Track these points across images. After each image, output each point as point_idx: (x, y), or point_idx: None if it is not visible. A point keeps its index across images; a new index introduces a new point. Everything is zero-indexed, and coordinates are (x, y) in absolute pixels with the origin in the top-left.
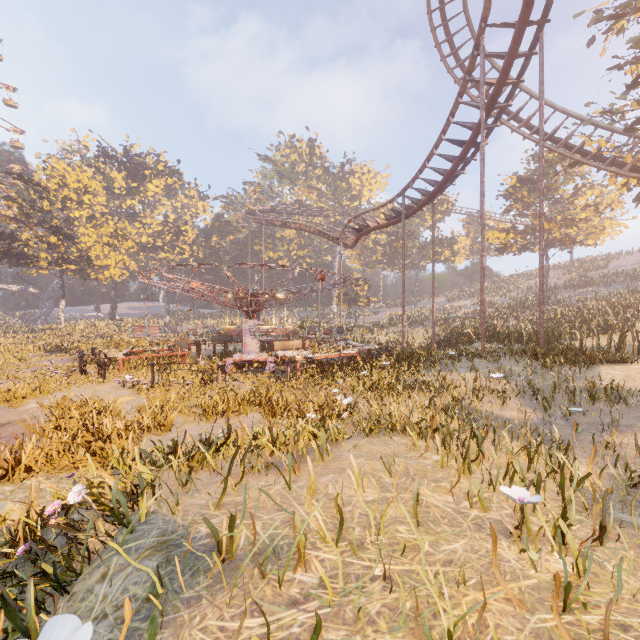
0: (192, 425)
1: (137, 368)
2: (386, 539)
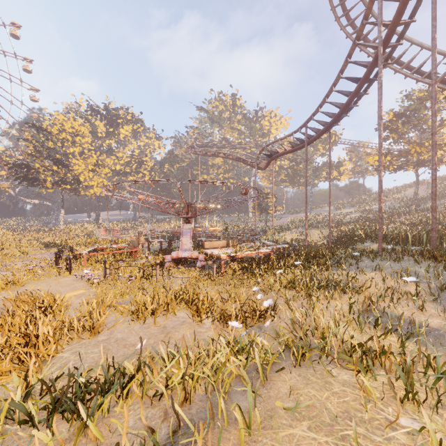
0: (123, 325)
1: (98, 262)
2: None
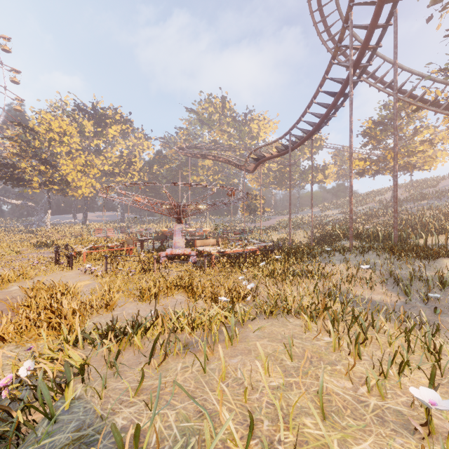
0: (131, 304)
1: (96, 259)
2: (294, 436)
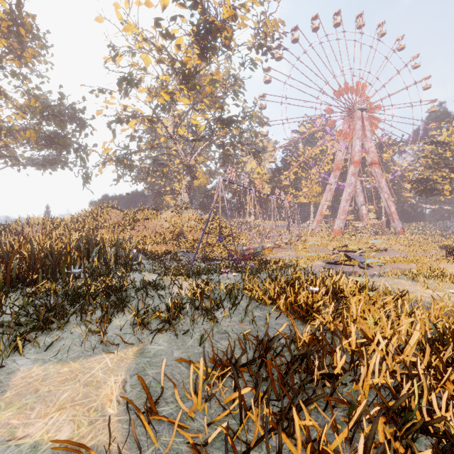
0: None
1: None
2: None
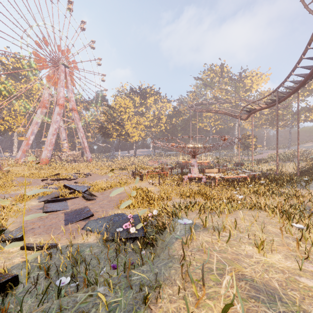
0: (177, 199)
1: (151, 177)
2: (250, 233)
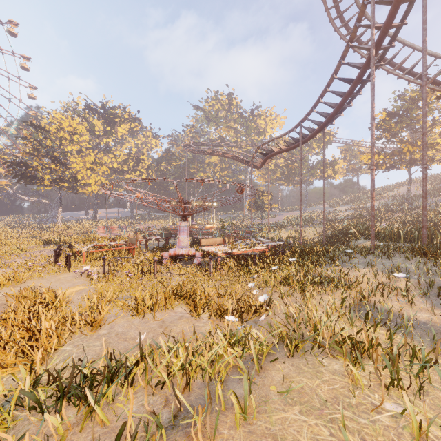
0: (123, 319)
1: (97, 259)
2: None
